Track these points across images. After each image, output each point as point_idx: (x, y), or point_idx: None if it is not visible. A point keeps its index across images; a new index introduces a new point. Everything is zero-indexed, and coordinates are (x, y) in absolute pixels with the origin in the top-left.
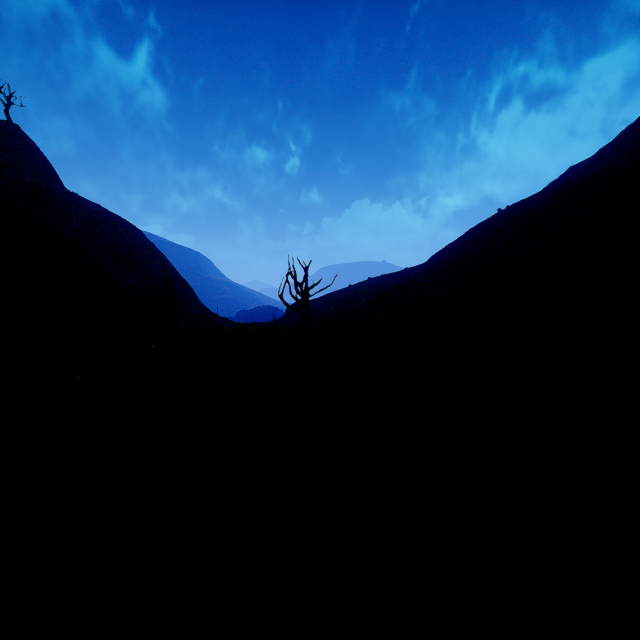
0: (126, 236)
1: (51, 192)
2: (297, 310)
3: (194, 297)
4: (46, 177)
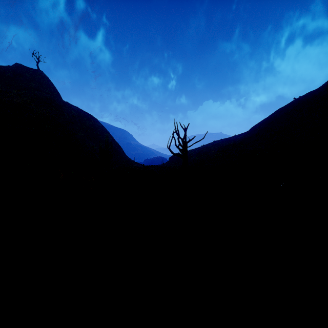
0: (90, 122)
1: (55, 101)
2: (179, 156)
3: (122, 152)
4: (54, 95)
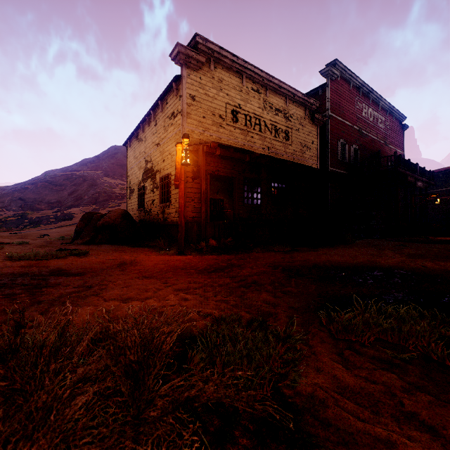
0: None
1: None
2: None
3: None
4: None
